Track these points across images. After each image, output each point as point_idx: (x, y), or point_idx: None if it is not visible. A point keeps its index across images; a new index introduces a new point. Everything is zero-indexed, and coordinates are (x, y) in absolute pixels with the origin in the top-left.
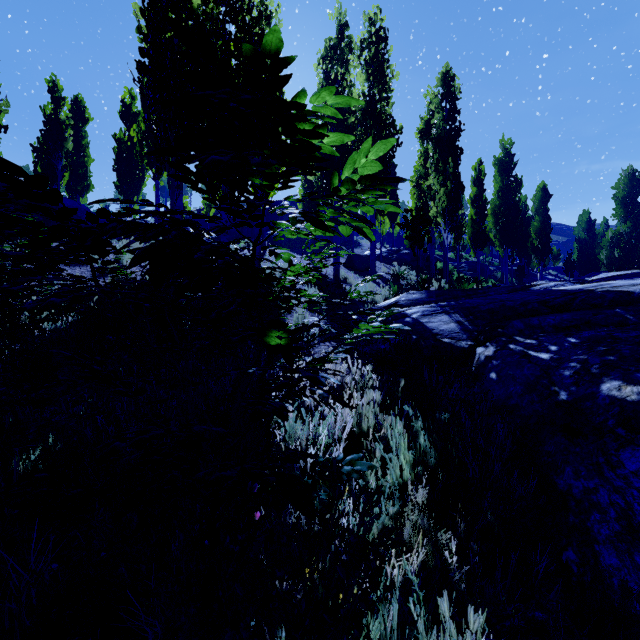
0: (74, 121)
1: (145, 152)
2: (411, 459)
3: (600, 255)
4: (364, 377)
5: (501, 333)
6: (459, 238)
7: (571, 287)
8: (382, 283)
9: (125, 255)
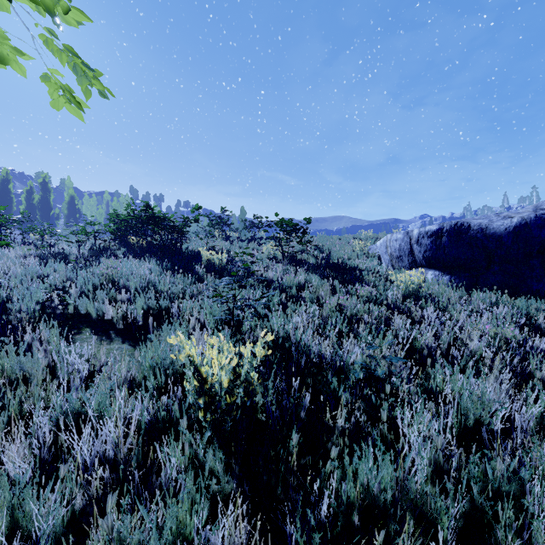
0: None
1: None
2: None
3: None
4: None
5: None
6: None
7: None
8: None
9: None
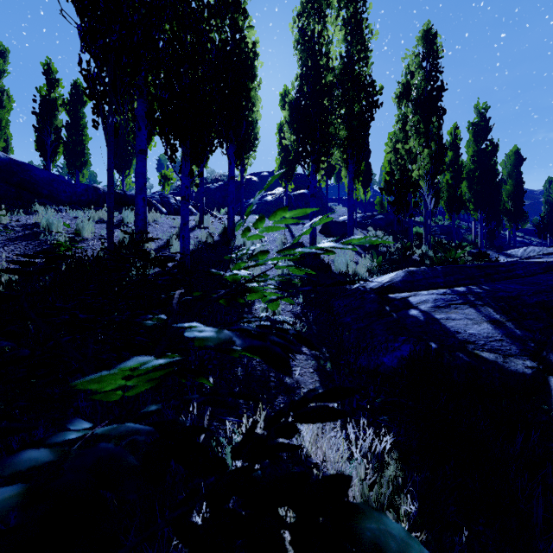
0: (73, 104)
1: (131, 127)
2: None
3: None
4: (374, 457)
5: None
6: (436, 202)
7: None
8: (360, 250)
9: (85, 227)
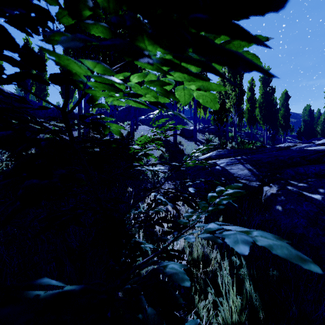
0: None
1: None
2: (238, 302)
3: (317, 128)
4: None
5: (279, 178)
6: (241, 120)
7: (317, 147)
8: (200, 144)
9: None
